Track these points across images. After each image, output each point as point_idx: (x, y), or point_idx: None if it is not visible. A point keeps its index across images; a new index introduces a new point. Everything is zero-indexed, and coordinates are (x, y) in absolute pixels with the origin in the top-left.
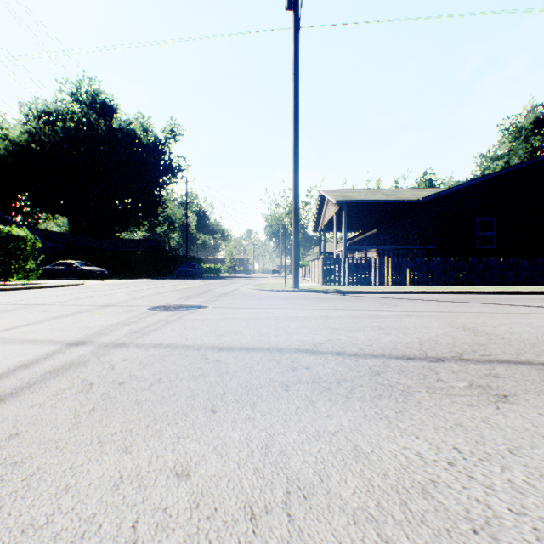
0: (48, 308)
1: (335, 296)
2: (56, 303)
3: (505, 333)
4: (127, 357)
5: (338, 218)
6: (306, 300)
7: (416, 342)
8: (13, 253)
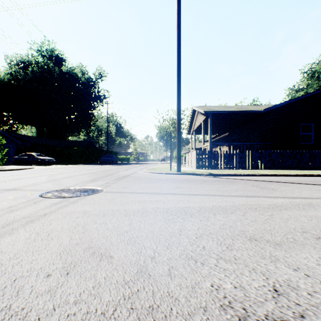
0: None
1: (210, 178)
2: None
3: None
4: None
5: (204, 125)
6: (189, 183)
7: None
8: None
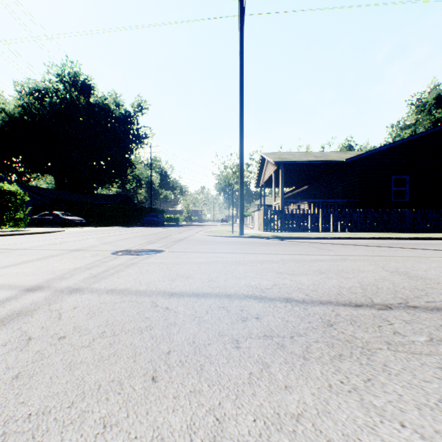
0: (24, 252)
1: (275, 241)
2: (34, 247)
3: (438, 277)
4: (77, 304)
5: (276, 176)
6: (250, 245)
7: (359, 287)
8: (5, 205)
